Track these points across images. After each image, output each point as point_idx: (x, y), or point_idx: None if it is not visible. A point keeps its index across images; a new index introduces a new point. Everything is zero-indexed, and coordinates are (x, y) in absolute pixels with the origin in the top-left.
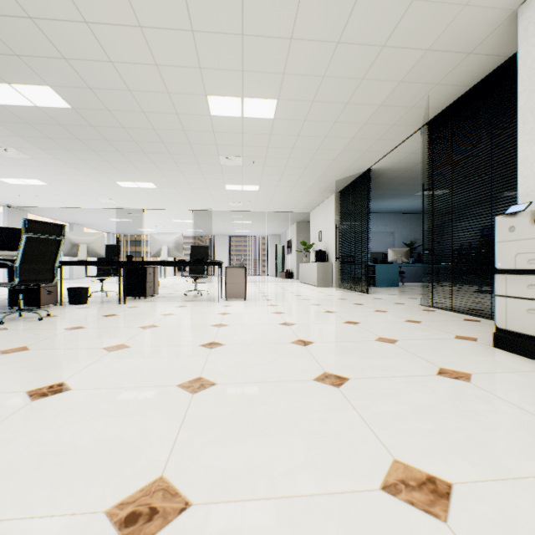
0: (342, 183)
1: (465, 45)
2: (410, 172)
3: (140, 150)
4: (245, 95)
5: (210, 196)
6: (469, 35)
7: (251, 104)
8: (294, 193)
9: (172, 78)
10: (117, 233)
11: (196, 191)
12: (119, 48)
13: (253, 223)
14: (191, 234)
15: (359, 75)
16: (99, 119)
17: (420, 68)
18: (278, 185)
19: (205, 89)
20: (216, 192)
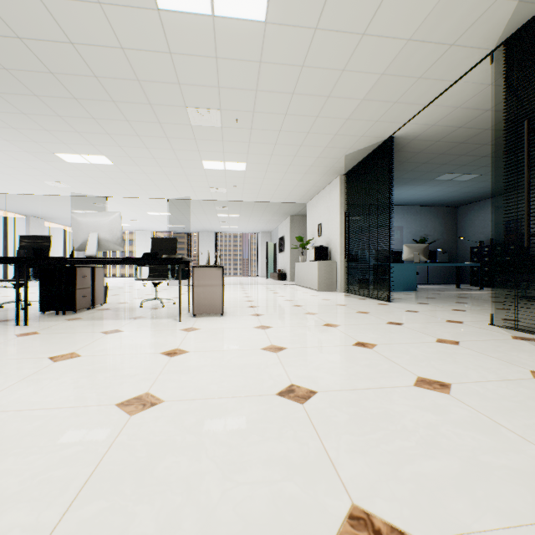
0: (351, 160)
1: None
2: (443, 143)
3: (66, 92)
4: None
5: (185, 179)
6: None
7: None
8: (290, 175)
9: None
10: None
11: (165, 170)
12: None
13: (241, 217)
14: (173, 230)
15: None
16: None
17: None
18: (270, 163)
19: None
20: (192, 173)
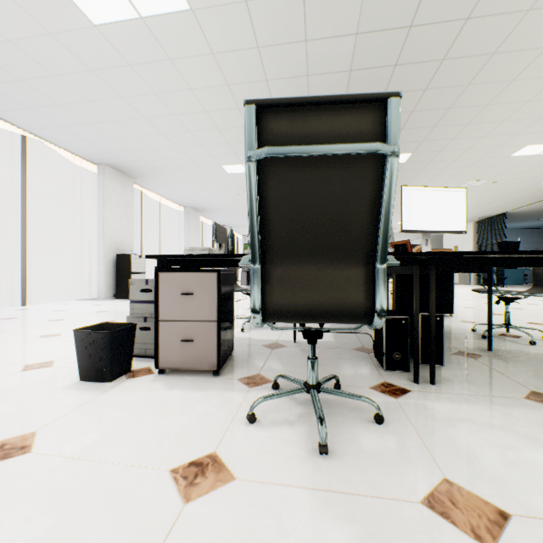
0: (481, 218)
1: None
2: (534, 212)
3: None
4: None
5: None
6: None
7: None
8: None
9: None
10: None
11: None
12: None
13: None
14: None
15: (512, 193)
16: None
17: None
18: None
19: None
20: None
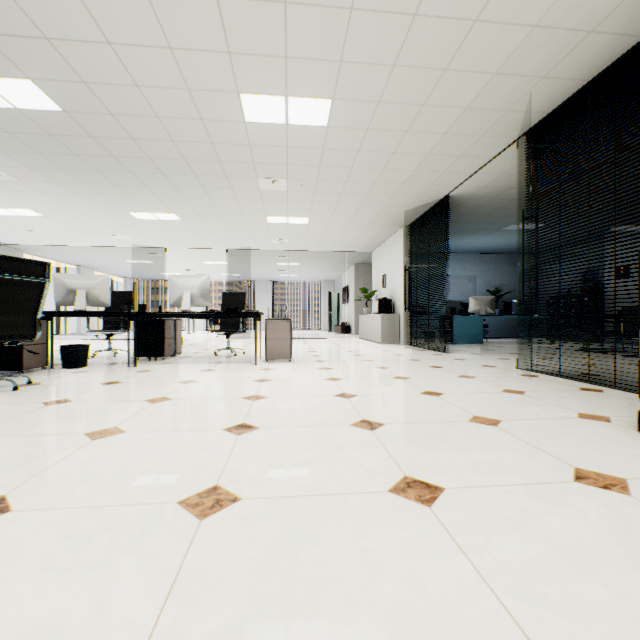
0: (412, 214)
1: (586, 19)
2: (499, 200)
3: (157, 169)
4: (289, 93)
5: (247, 232)
6: (593, 4)
7: (297, 106)
8: (352, 227)
9: (192, 67)
10: (136, 278)
11: (230, 224)
12: (119, 22)
13: (302, 266)
14: (227, 279)
15: (440, 64)
16: (101, 127)
17: (522, 53)
18: (333, 217)
19: (236, 85)
20: (256, 226)
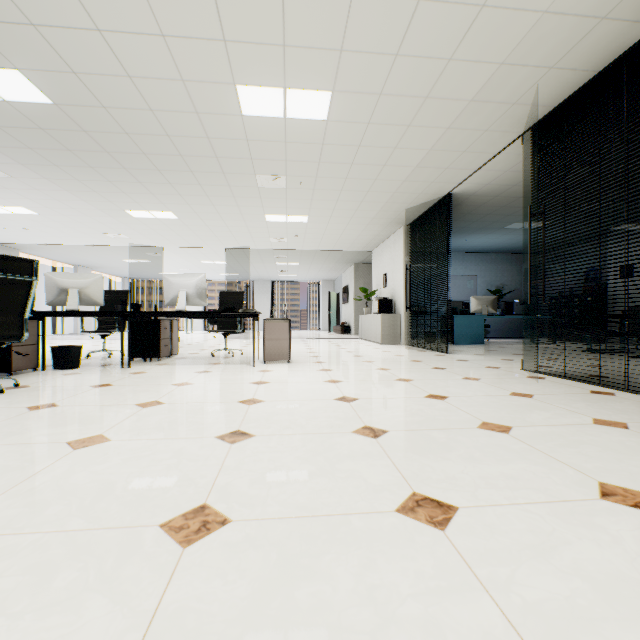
0: (413, 212)
1: (598, 4)
2: (502, 198)
3: (152, 165)
4: (288, 85)
5: (246, 230)
6: None
7: (296, 99)
8: (352, 226)
9: (186, 56)
10: (134, 278)
11: (228, 222)
12: (108, 7)
13: (301, 265)
14: (225, 279)
15: (445, 53)
16: (93, 121)
17: (530, 41)
18: (332, 216)
19: (233, 75)
20: (254, 225)
